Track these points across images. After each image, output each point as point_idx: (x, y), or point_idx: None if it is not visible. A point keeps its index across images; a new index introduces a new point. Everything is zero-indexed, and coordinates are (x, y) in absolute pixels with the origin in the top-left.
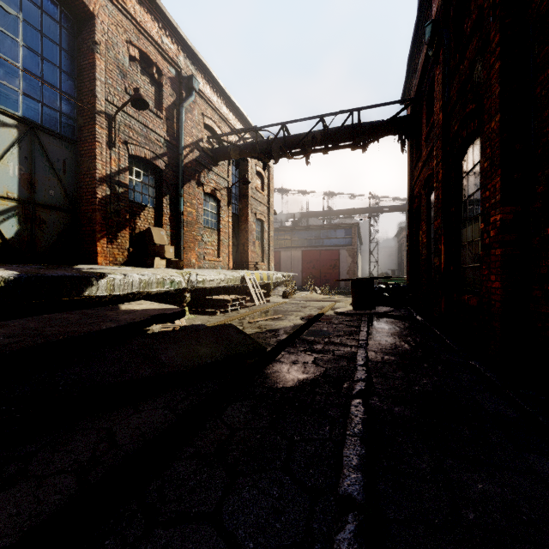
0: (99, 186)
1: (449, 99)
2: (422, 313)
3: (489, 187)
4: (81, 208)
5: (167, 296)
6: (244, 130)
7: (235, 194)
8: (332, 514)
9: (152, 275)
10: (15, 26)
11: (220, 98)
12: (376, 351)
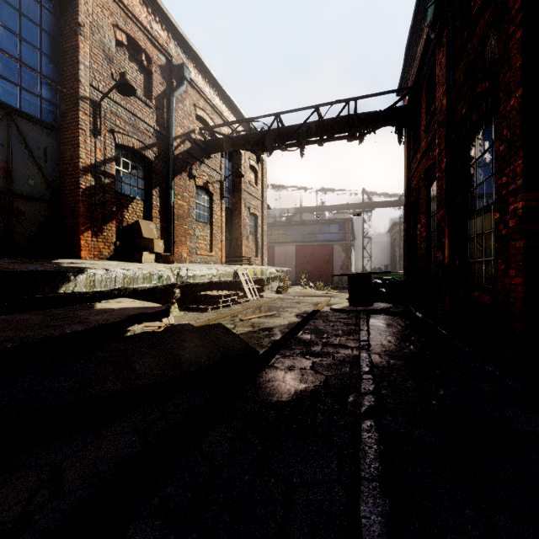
0: (82, 176)
1: (453, 83)
2: (421, 309)
3: (506, 172)
4: (64, 200)
5: (155, 292)
6: (236, 121)
7: (228, 188)
8: None
9: (137, 270)
10: None
11: (212, 89)
12: (380, 353)
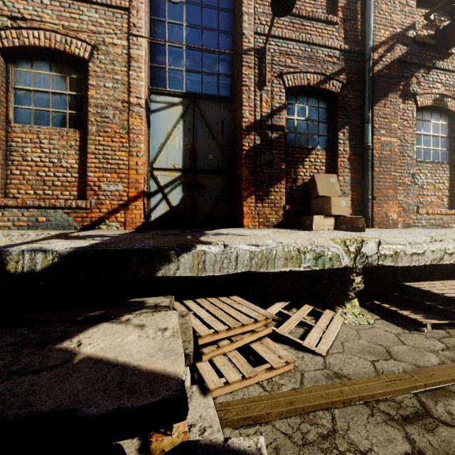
0: (245, 137)
1: None
2: None
3: None
4: (236, 167)
5: (321, 275)
6: None
7: None
8: None
9: (275, 246)
10: (180, 11)
11: None
12: None
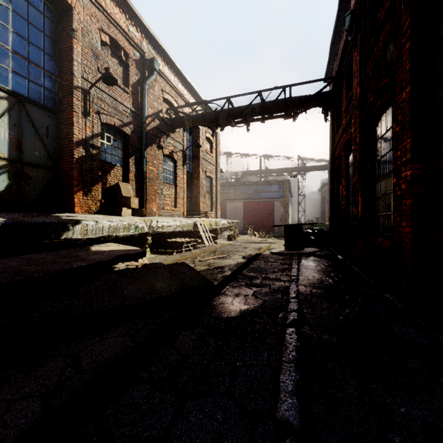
0: (76, 148)
1: (365, 76)
2: (342, 253)
3: (400, 148)
4: (61, 167)
5: (132, 239)
6: (196, 103)
7: (189, 156)
8: (271, 438)
9: (119, 222)
10: (6, 15)
11: (176, 77)
12: (305, 285)
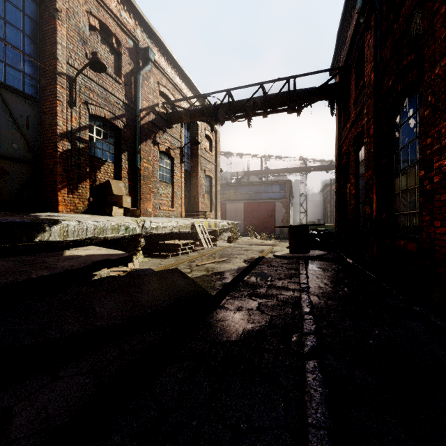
0: (59, 141)
1: (380, 60)
2: (350, 256)
3: (431, 134)
4: (44, 161)
5: (123, 241)
6: (194, 96)
7: (187, 153)
8: None
9: (107, 222)
10: None
11: (173, 69)
12: (318, 295)
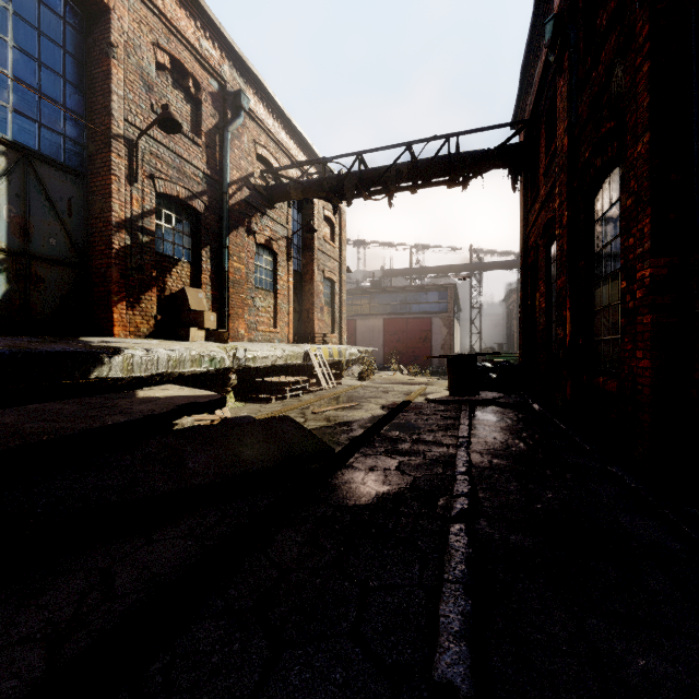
0: (115, 233)
1: (576, 119)
2: (540, 400)
3: (634, 232)
4: (93, 263)
5: (206, 378)
6: (307, 162)
7: (297, 245)
8: None
9: (185, 351)
10: (3, 20)
11: (277, 120)
12: (481, 452)
